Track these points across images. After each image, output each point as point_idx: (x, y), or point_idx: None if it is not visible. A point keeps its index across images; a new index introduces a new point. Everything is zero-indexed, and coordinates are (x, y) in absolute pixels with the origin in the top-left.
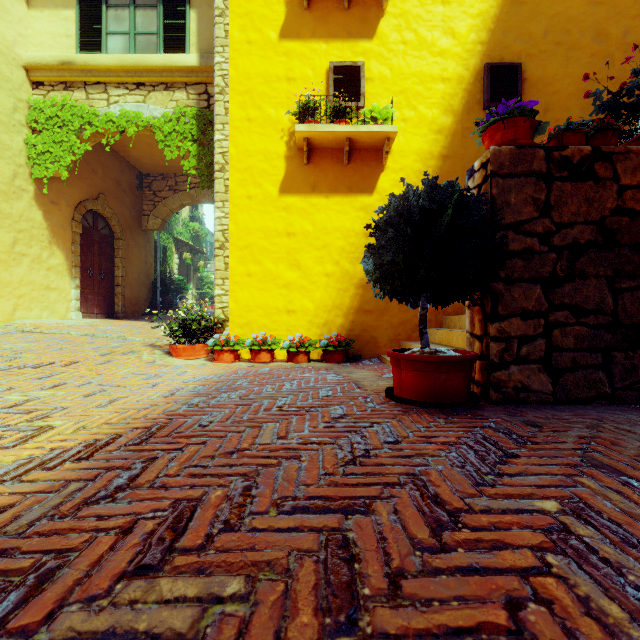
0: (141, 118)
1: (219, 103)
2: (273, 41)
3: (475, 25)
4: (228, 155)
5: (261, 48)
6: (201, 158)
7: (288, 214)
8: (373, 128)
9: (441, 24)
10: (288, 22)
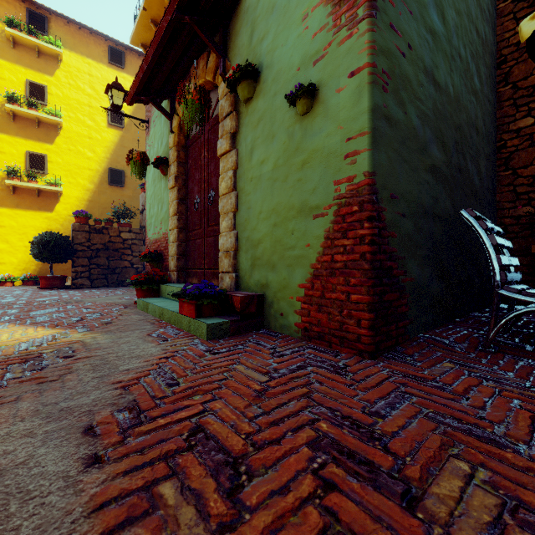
0: None
1: None
2: None
3: (105, 150)
4: None
5: None
6: None
7: (1, 217)
8: (50, 188)
9: (89, 146)
10: (1, 125)
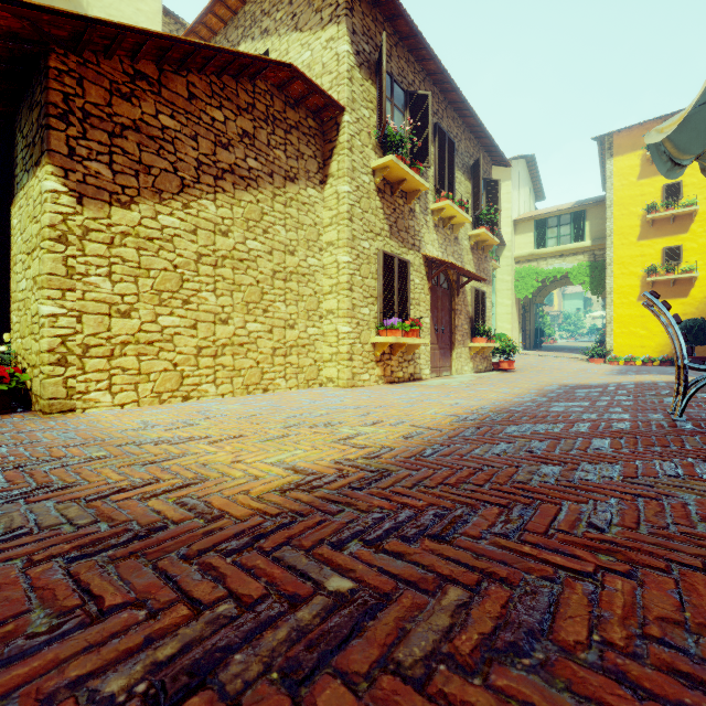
0: (563, 270)
1: (608, 269)
2: (634, 242)
3: None
4: (612, 288)
5: (628, 246)
6: (591, 283)
7: (641, 309)
8: (685, 275)
9: None
10: (641, 233)
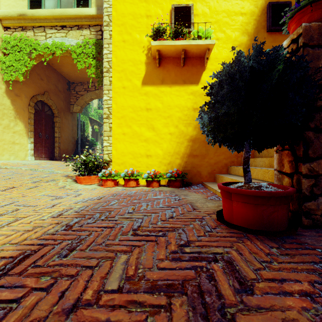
0: (64, 45)
1: (106, 31)
2: None
3: None
4: (111, 62)
5: None
6: (98, 68)
7: (147, 97)
8: (199, 42)
9: None
10: None
